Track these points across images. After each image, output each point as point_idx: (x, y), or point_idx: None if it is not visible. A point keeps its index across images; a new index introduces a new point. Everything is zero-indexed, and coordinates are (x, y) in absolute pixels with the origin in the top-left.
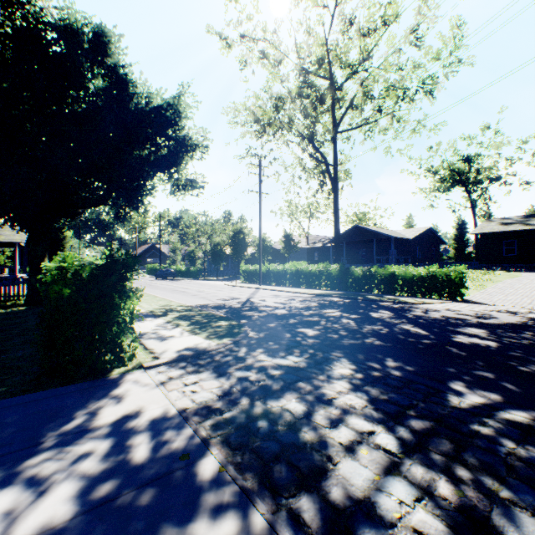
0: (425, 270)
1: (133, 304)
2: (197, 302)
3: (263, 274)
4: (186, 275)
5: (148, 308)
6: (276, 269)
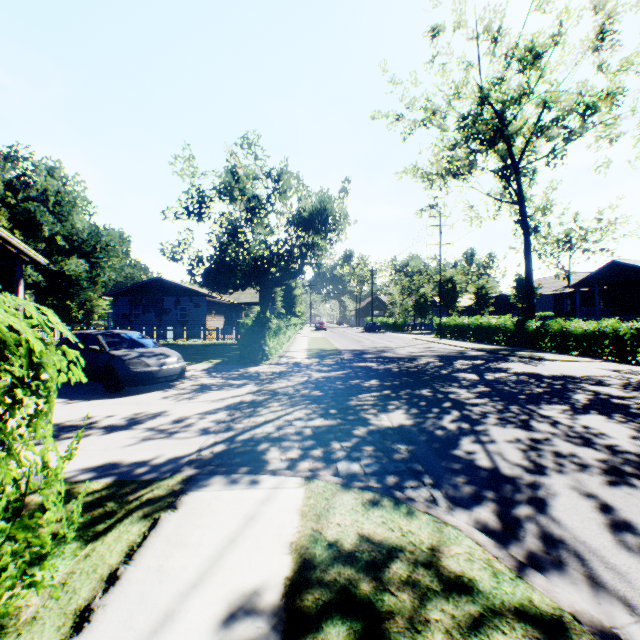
0: (596, 325)
1: (267, 337)
2: (351, 347)
3: (452, 328)
4: (393, 328)
5: (310, 348)
6: (461, 323)
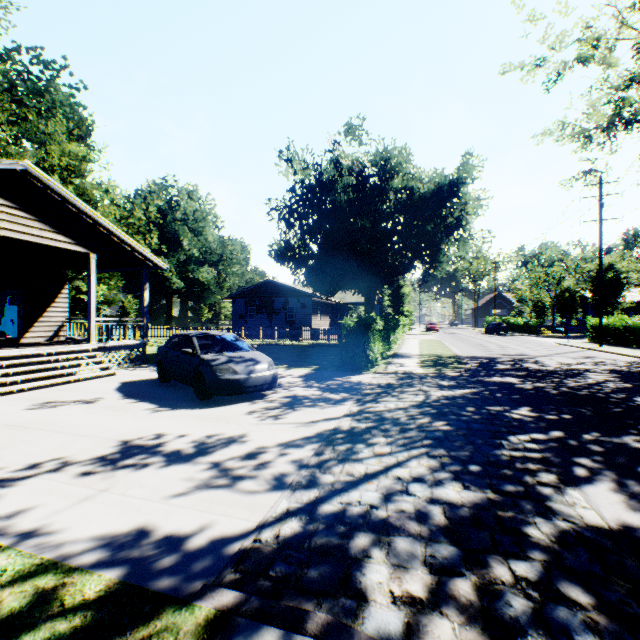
0: None
1: (371, 341)
2: (474, 354)
3: (618, 331)
4: (523, 330)
5: (422, 353)
6: (636, 324)
